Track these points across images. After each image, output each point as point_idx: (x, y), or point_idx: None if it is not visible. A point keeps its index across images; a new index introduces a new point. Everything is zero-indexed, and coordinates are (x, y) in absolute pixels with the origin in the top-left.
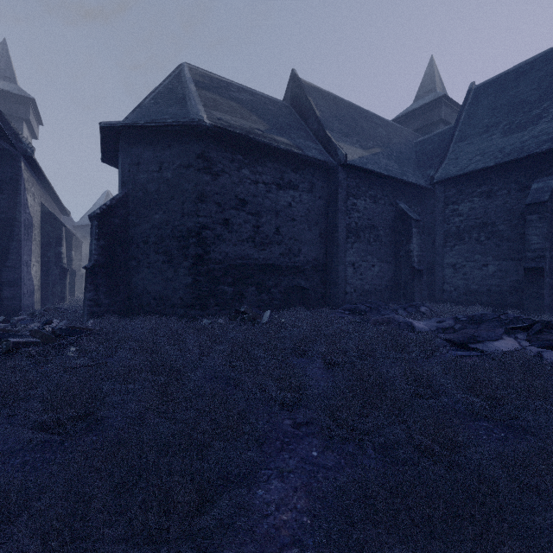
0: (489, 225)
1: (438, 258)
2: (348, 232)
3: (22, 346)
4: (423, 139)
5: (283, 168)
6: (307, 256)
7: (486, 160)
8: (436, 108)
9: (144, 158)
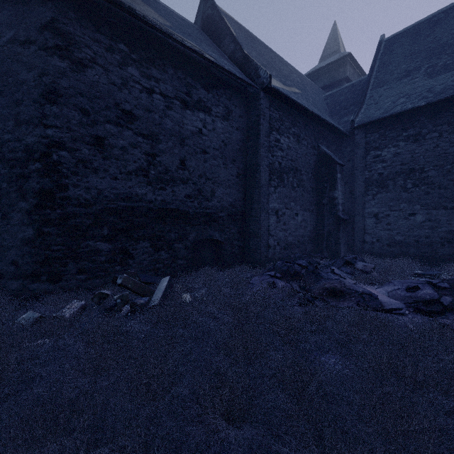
0: (417, 171)
1: (358, 207)
2: (271, 172)
3: None
4: (333, 92)
5: (191, 80)
6: (222, 200)
7: (414, 100)
8: (342, 66)
9: None
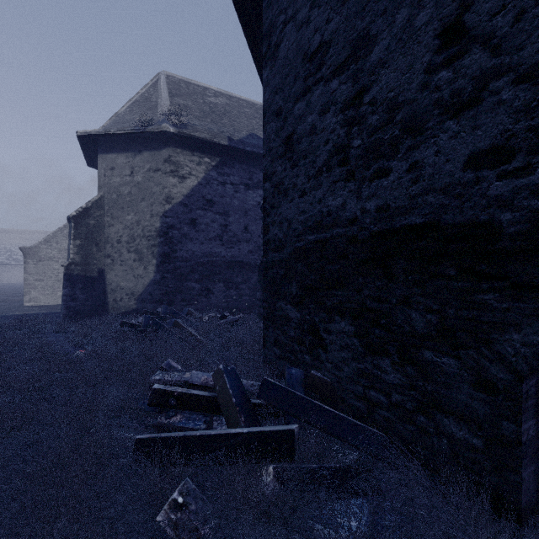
0: None
1: None
2: None
3: (129, 325)
4: None
5: None
6: None
7: None
8: None
9: None
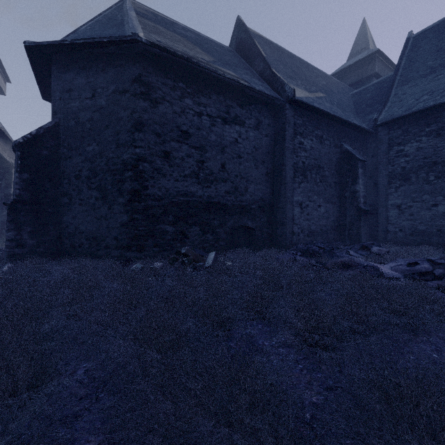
0: (439, 164)
1: (381, 200)
2: (295, 170)
3: None
4: (360, 90)
5: (229, 101)
6: (253, 195)
7: (437, 97)
8: (370, 63)
9: (76, 84)
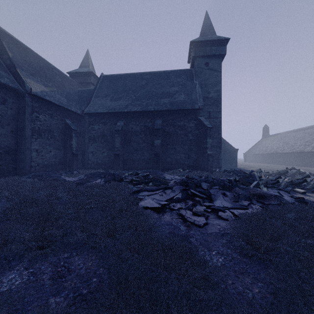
0: (105, 136)
1: (86, 149)
2: (33, 132)
3: None
4: (82, 89)
5: None
6: (0, 144)
7: (104, 109)
8: (89, 76)
9: None
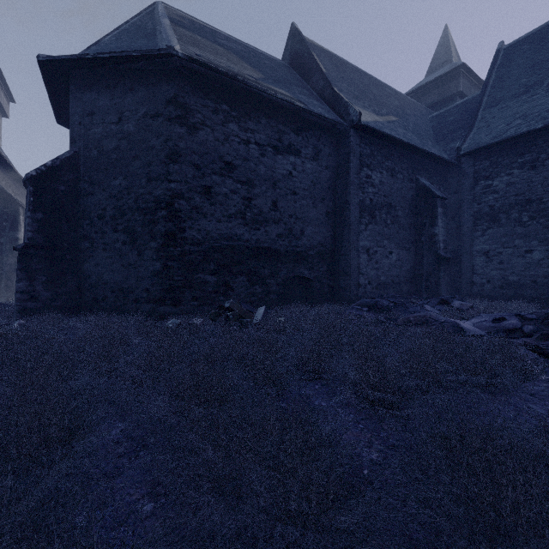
0: (534, 203)
1: (466, 245)
2: (362, 210)
3: None
4: (440, 112)
5: (282, 126)
6: (311, 239)
7: (531, 122)
8: (453, 80)
9: (99, 106)
